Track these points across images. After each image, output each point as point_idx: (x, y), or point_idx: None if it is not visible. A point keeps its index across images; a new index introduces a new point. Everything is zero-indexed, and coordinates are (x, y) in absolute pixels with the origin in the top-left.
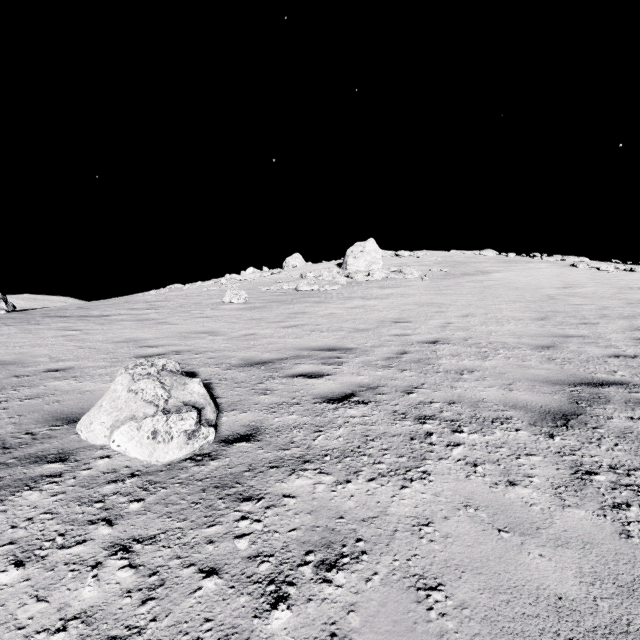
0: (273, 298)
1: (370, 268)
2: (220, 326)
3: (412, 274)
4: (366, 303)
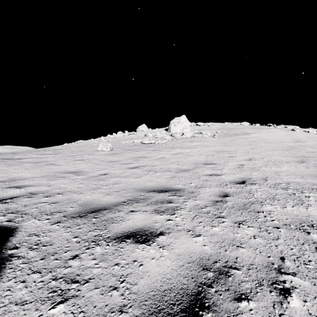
0: (127, 147)
1: (183, 131)
2: (86, 167)
3: (207, 134)
4: (183, 151)
